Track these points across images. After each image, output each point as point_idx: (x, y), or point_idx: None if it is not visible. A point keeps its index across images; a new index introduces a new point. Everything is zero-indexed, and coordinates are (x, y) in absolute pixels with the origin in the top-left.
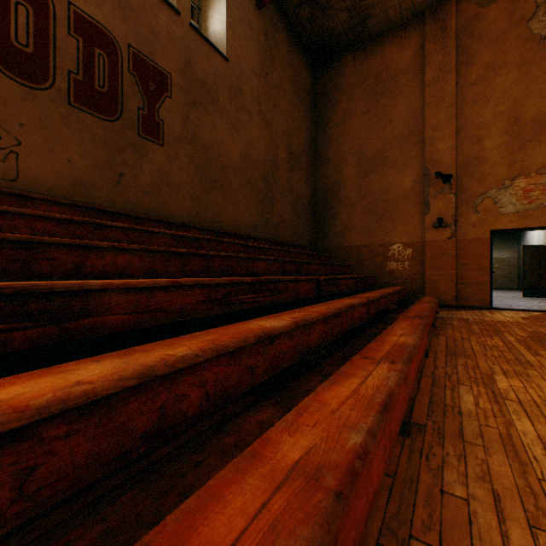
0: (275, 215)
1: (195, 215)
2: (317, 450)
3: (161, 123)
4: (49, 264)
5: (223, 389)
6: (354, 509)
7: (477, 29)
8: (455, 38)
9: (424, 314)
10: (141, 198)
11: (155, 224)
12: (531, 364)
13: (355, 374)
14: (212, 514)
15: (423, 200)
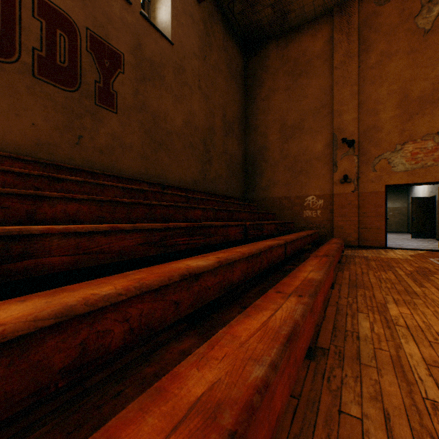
0: (213, 172)
1: (145, 171)
2: (221, 384)
3: (115, 94)
4: (2, 212)
5: (148, 323)
6: None
7: (375, 23)
8: (358, 31)
9: (331, 253)
10: (97, 156)
11: (109, 179)
12: (417, 294)
13: (267, 307)
14: None
15: (332, 160)
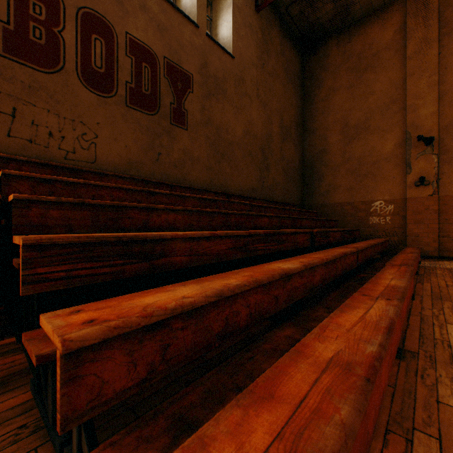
0: (270, 179)
1: (210, 182)
2: (344, 352)
3: (186, 112)
4: (129, 221)
5: (259, 311)
6: (373, 396)
7: None
8: (438, 12)
9: (409, 262)
10: (172, 170)
11: (183, 190)
12: None
13: (358, 306)
14: (284, 381)
15: (405, 161)
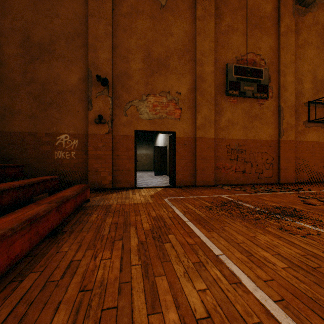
0: None
1: None
2: None
3: None
4: None
5: None
6: None
7: None
8: None
9: None
10: None
11: None
12: None
13: None
14: None
15: (88, 97)
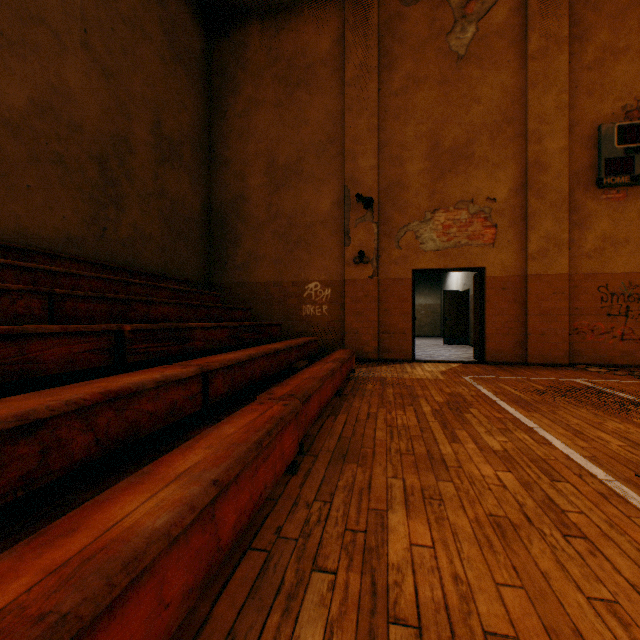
0: (127, 226)
1: None
2: None
3: None
4: None
5: None
6: None
7: (400, 30)
8: (378, 35)
9: (306, 387)
10: None
11: None
12: (446, 465)
13: None
14: None
15: (344, 228)
